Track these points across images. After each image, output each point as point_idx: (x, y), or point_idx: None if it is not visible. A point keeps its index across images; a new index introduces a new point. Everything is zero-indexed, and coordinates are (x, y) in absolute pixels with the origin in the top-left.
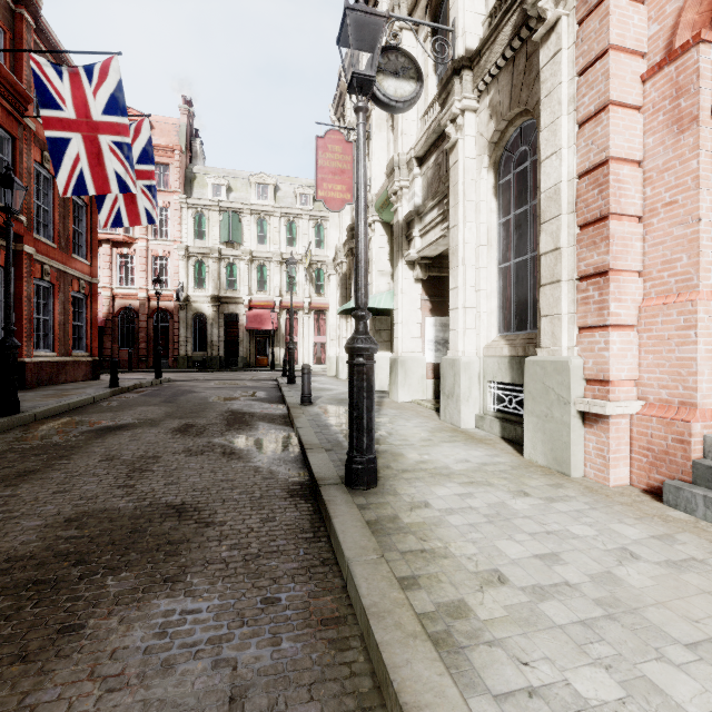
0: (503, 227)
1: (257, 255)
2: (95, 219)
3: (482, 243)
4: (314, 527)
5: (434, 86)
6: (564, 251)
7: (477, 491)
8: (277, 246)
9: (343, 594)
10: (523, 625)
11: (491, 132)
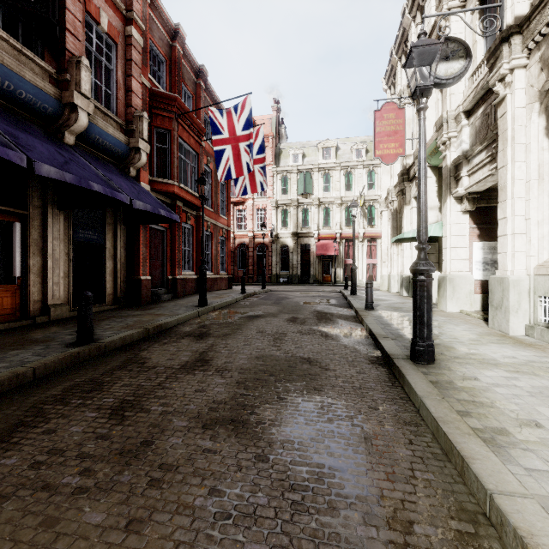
0: None
1: (323, 200)
2: (229, 191)
3: (532, 178)
4: (391, 381)
5: (482, 48)
6: None
7: (522, 377)
8: (338, 192)
9: (417, 414)
10: None
11: (541, 83)
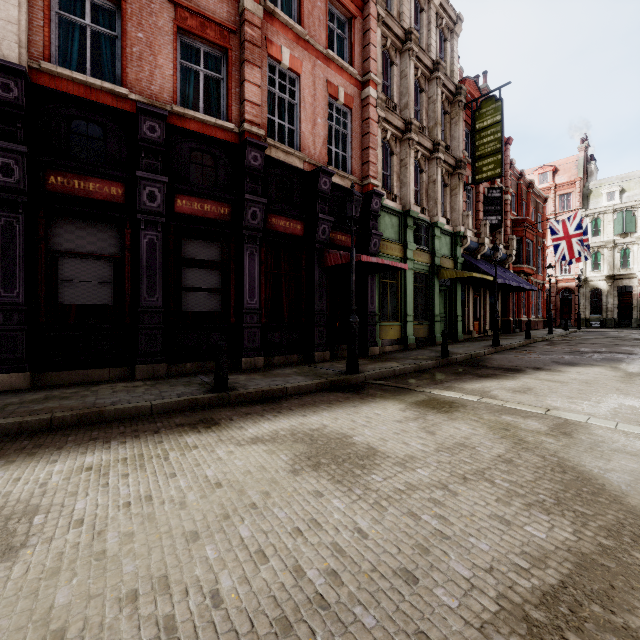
0: None
1: None
2: (544, 253)
3: None
4: None
5: None
6: None
7: None
8: None
9: None
10: None
11: None
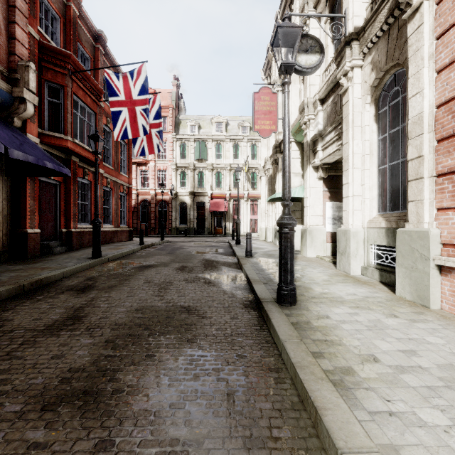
0: (381, 142)
1: (216, 166)
2: (130, 152)
3: (366, 153)
4: (260, 324)
5: (332, 51)
6: (425, 158)
7: (361, 312)
8: (227, 160)
9: (279, 358)
10: (388, 383)
11: (372, 80)
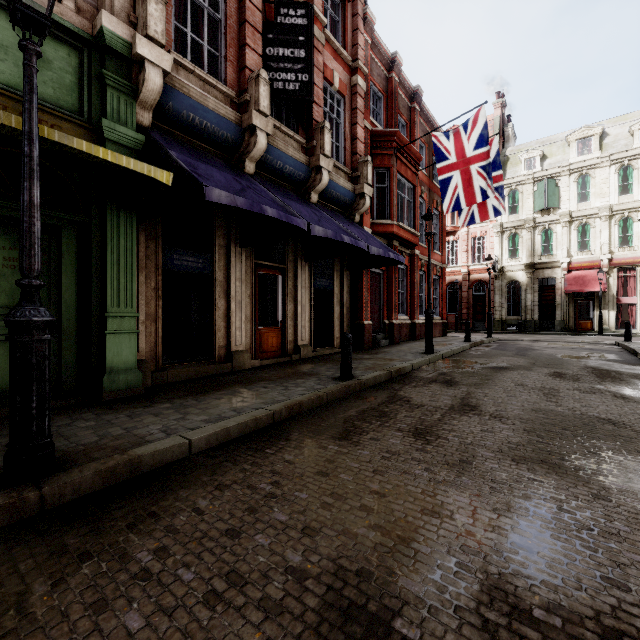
0: None
1: (577, 214)
2: (444, 222)
3: None
4: None
5: None
6: None
7: None
8: (604, 199)
9: None
10: None
11: None
